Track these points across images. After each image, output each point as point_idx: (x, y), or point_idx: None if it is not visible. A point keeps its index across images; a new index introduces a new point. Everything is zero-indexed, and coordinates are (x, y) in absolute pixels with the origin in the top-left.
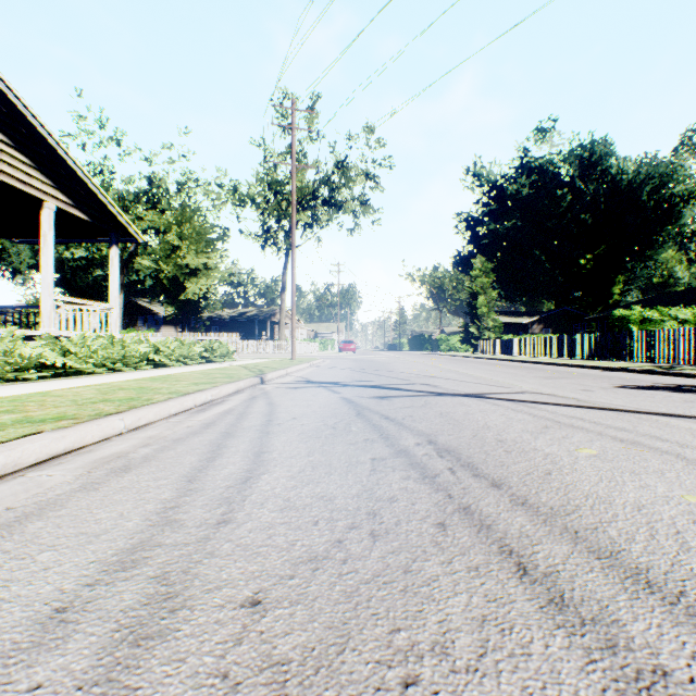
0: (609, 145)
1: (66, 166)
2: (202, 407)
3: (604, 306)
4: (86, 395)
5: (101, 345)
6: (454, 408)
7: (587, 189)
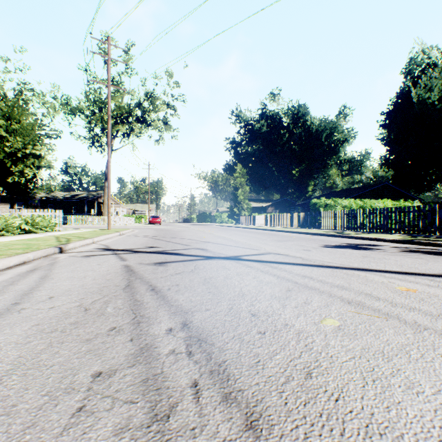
0: (307, 108)
1: None
2: None
3: (304, 197)
4: None
5: None
6: (217, 272)
7: (296, 132)
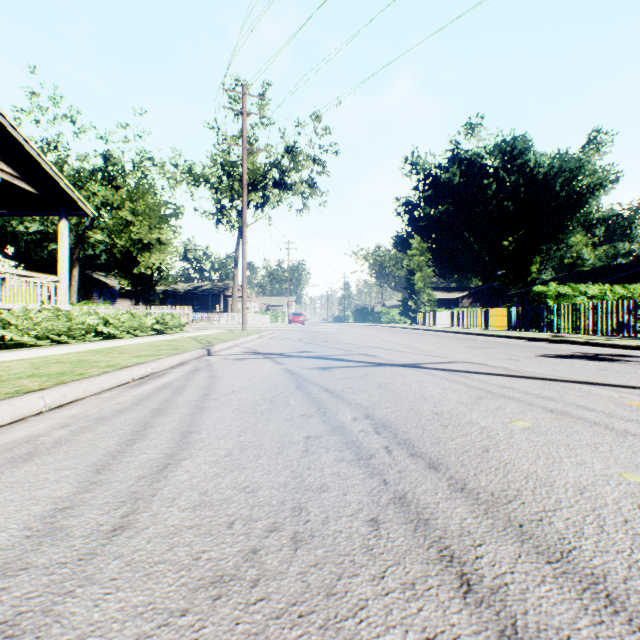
0: (528, 141)
1: (11, 138)
2: (141, 380)
3: (523, 283)
4: (15, 369)
5: (45, 317)
6: (392, 378)
7: (510, 180)
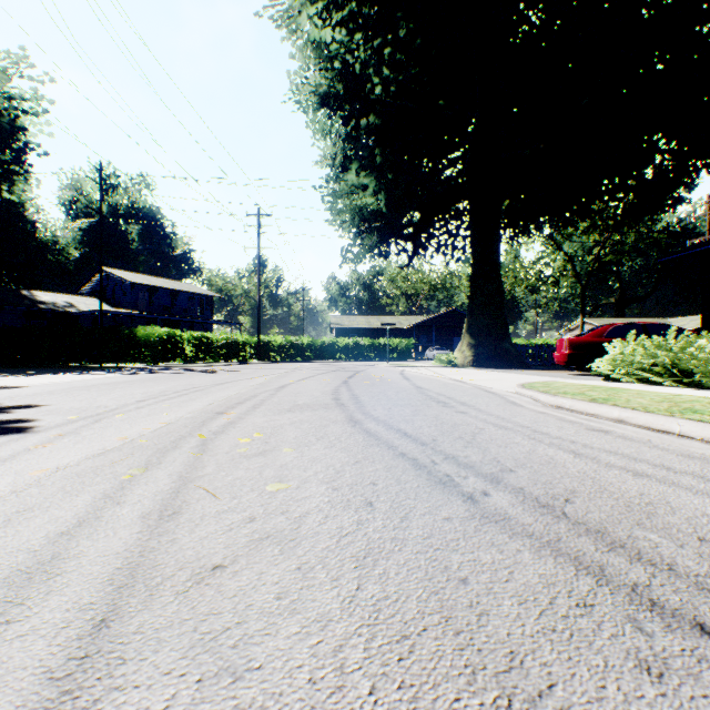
0: None
1: None
2: None
3: None
4: None
5: None
6: None
7: None
